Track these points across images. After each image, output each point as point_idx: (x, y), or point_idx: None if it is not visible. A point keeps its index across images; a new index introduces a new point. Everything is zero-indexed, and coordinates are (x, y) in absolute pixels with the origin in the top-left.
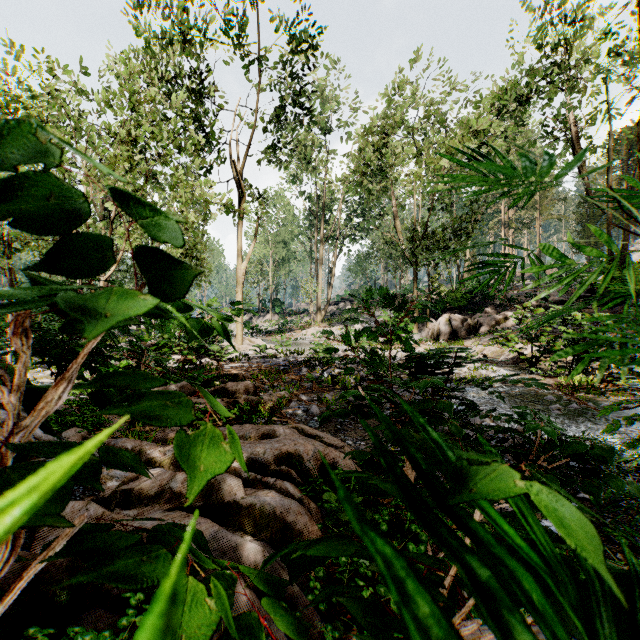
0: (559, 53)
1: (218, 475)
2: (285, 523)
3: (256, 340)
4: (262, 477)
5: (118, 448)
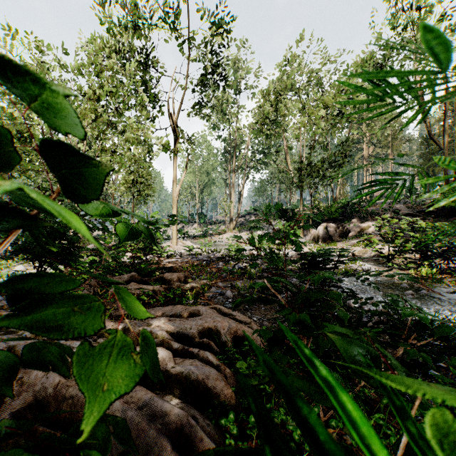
0: (407, 32)
1: (124, 395)
2: (206, 387)
3: (186, 242)
4: (188, 348)
5: (46, 343)
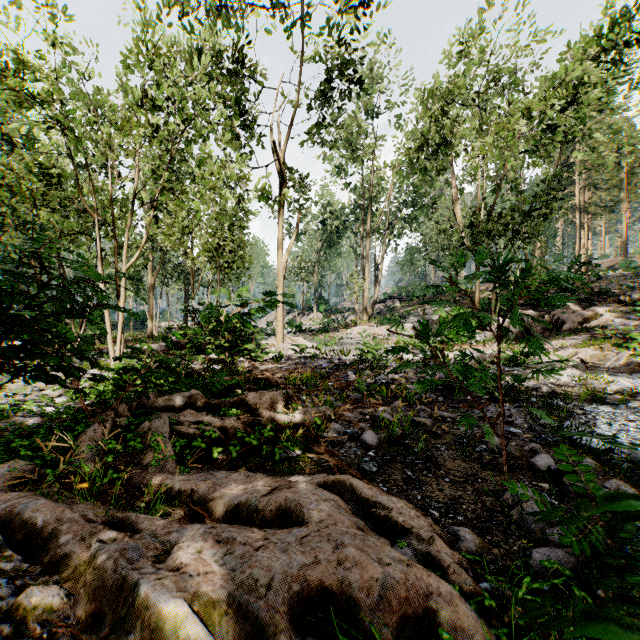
0: None
1: None
2: None
3: (297, 339)
4: None
5: None
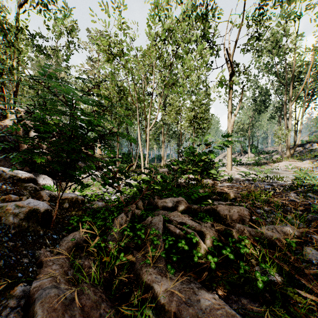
0: None
1: None
2: None
3: (240, 168)
4: None
5: None
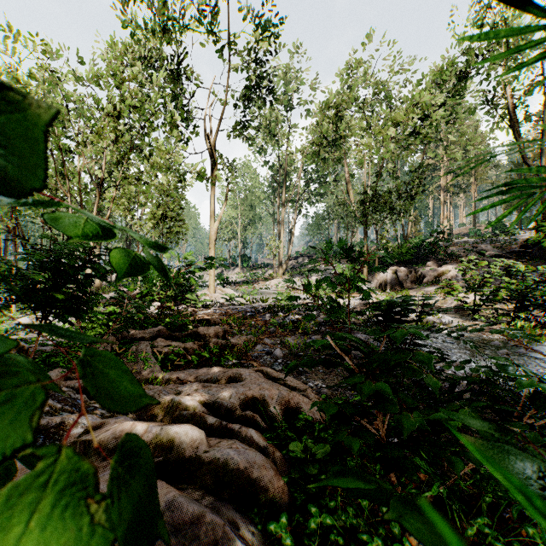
0: None
1: None
2: (249, 479)
3: (226, 290)
4: (227, 423)
5: None
